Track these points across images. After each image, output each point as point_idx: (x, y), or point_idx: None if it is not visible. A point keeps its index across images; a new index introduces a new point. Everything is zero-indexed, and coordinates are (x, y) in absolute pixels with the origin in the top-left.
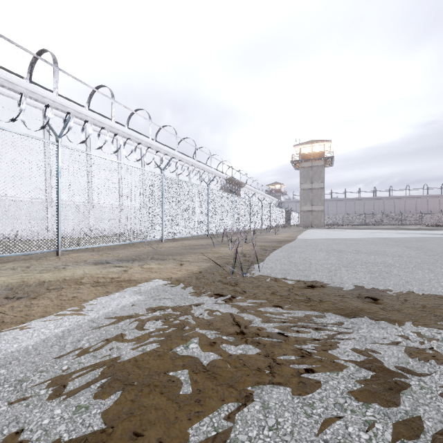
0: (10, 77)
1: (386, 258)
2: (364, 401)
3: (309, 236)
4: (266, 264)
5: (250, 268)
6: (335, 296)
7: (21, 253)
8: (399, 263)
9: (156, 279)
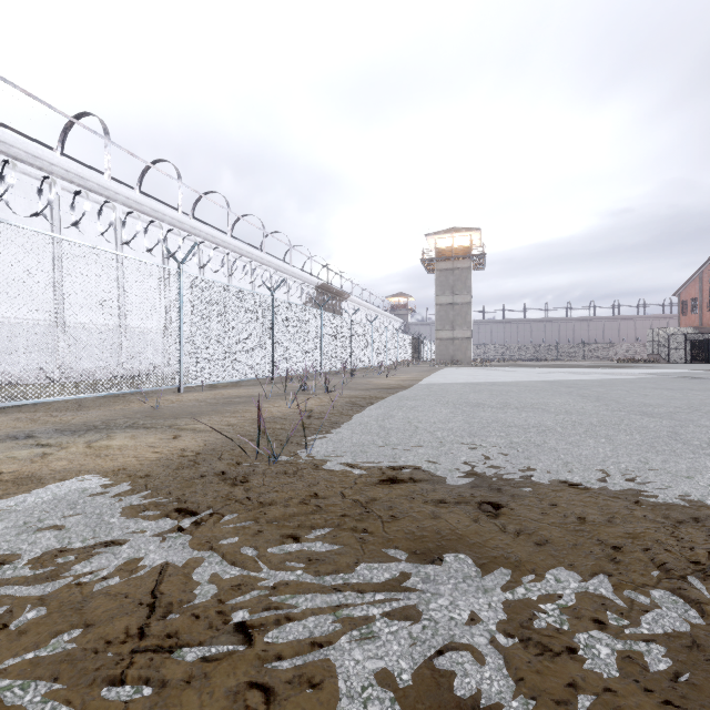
0: None
1: (545, 417)
2: None
3: (441, 379)
4: (337, 432)
5: (302, 442)
6: (424, 504)
7: None
8: (562, 426)
9: (87, 475)
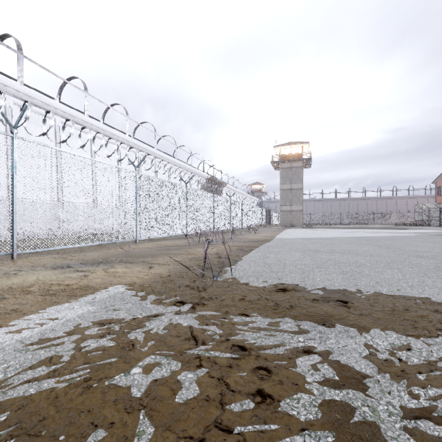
0: None
1: (358, 257)
2: (325, 438)
3: (287, 235)
4: (240, 265)
5: (223, 270)
6: (305, 300)
7: None
8: (370, 262)
9: (117, 286)
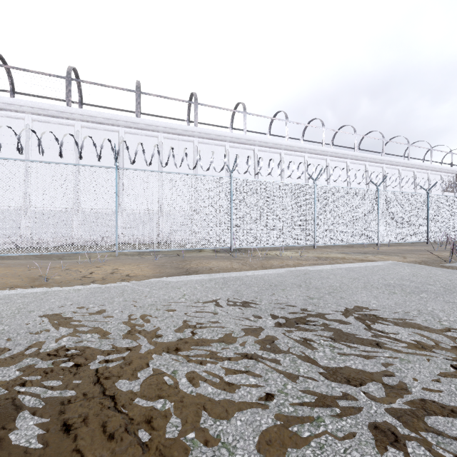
0: (266, 139)
1: None
2: None
3: None
4: None
5: None
6: None
7: (300, 245)
8: None
9: (390, 261)
